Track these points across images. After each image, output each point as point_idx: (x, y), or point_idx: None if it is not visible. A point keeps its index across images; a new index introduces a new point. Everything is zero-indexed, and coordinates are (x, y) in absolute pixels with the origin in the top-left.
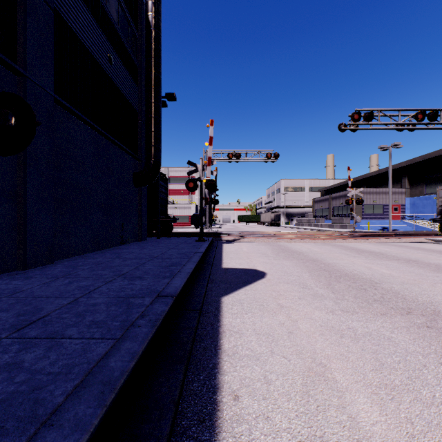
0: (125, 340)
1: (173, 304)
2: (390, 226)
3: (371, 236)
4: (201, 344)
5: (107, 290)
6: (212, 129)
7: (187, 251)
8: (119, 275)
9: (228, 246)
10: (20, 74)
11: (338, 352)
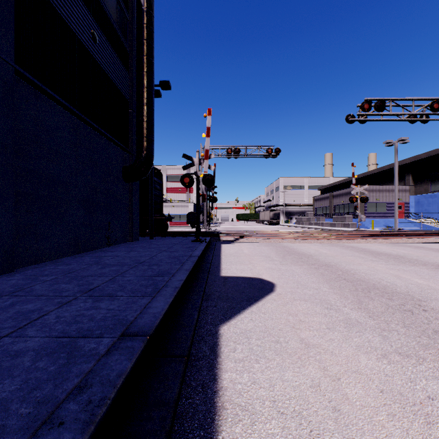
0: None
1: (144, 351)
2: (396, 224)
3: (381, 236)
4: None
5: (54, 320)
6: (209, 119)
7: (180, 255)
8: (85, 292)
9: (227, 247)
10: None
11: None
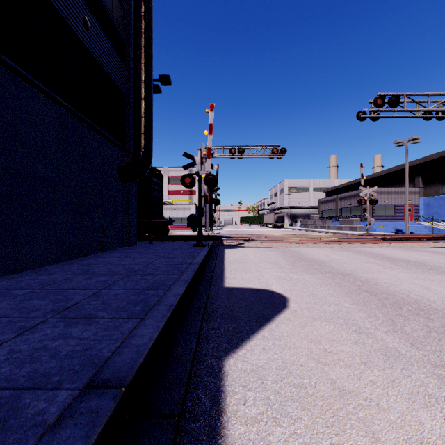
0: None
1: (114, 416)
2: (407, 228)
3: (394, 240)
4: None
5: (4, 357)
6: (212, 115)
7: (179, 262)
8: (59, 312)
9: (231, 252)
10: None
11: None
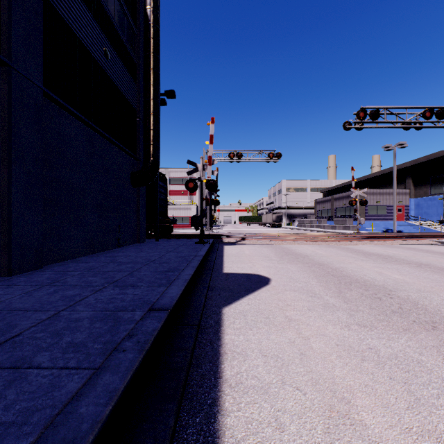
0: (104, 372)
1: (167, 319)
2: (395, 227)
3: (377, 238)
4: (198, 371)
5: (94, 301)
6: (213, 127)
7: (186, 255)
8: (111, 283)
9: (229, 248)
10: (4, 63)
11: (361, 382)
